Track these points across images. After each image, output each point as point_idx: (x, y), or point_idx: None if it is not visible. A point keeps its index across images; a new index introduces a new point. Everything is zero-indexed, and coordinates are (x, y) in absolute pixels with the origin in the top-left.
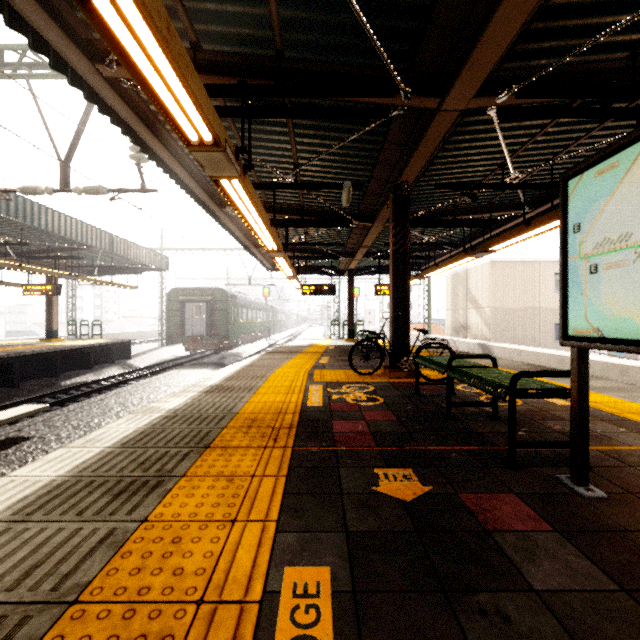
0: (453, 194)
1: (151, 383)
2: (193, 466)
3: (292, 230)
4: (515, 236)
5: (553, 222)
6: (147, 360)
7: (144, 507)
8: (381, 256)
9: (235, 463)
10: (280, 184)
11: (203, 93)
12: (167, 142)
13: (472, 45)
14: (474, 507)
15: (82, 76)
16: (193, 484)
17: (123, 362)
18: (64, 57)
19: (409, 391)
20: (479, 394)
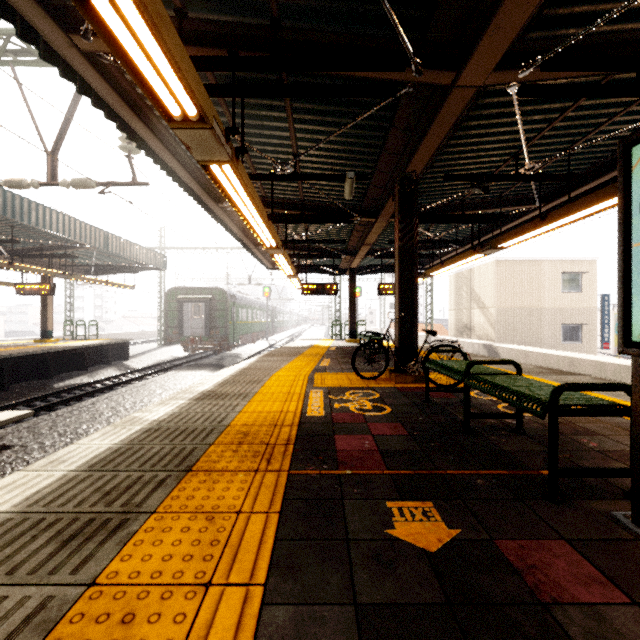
0: (461, 187)
1: (146, 385)
2: (168, 497)
3: (292, 227)
4: (529, 231)
5: (573, 215)
6: (144, 361)
7: (96, 561)
8: (384, 254)
9: (219, 493)
10: (278, 175)
11: (183, 54)
12: (157, 130)
13: (497, 2)
14: (518, 562)
15: (56, 49)
16: (164, 524)
17: (120, 363)
18: (33, 26)
19: (418, 398)
20: (495, 402)
